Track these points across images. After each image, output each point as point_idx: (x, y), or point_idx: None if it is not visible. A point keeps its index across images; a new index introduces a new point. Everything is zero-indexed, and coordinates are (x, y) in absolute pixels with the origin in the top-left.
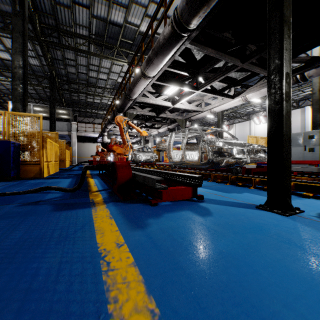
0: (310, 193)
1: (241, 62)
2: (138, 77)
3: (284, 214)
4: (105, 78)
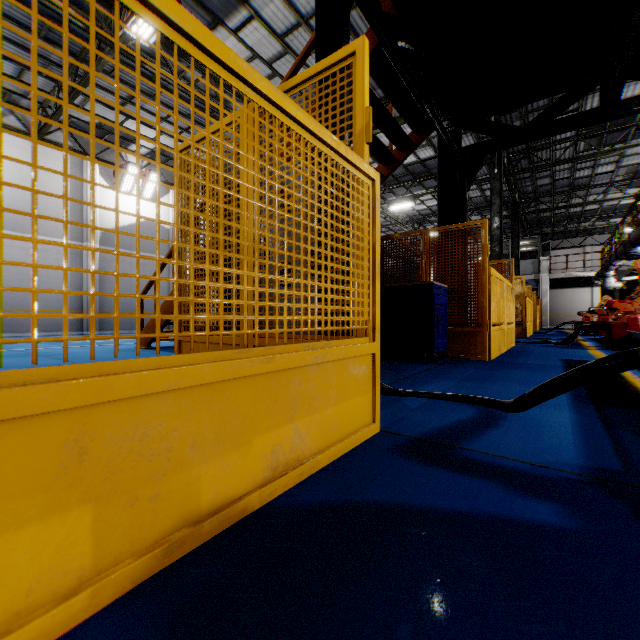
0: None
1: None
2: None
3: None
4: (608, 170)
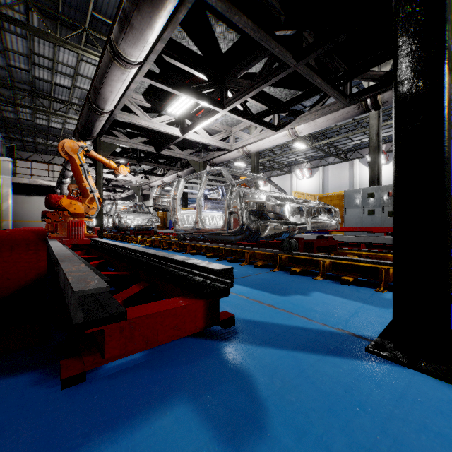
0: None
1: (294, 59)
2: (106, 60)
3: None
4: (67, 85)
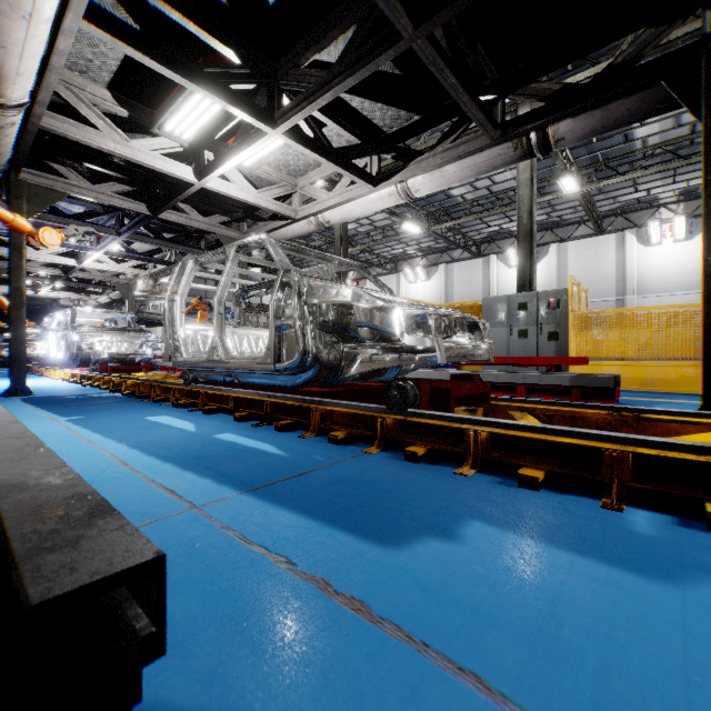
0: None
1: (410, 24)
2: None
3: None
4: None
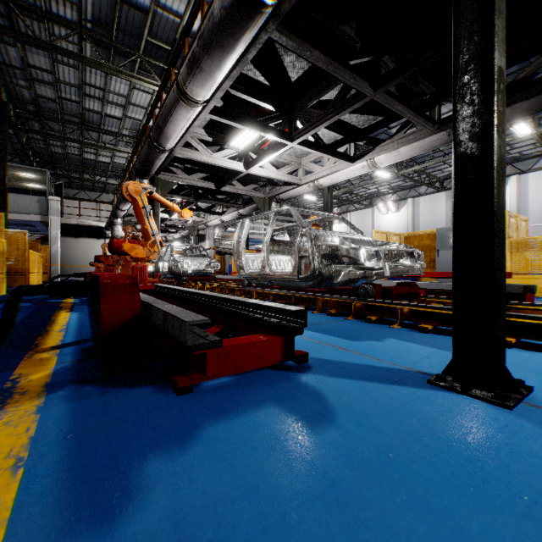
0: (510, 336)
1: (371, 88)
2: (172, 100)
3: (503, 404)
4: (118, 115)
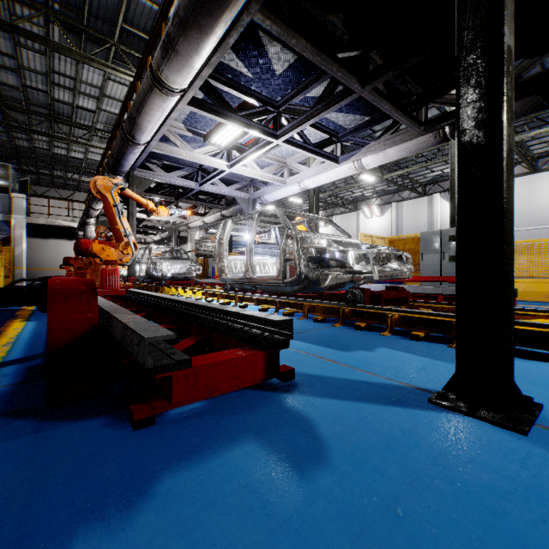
0: None
1: (359, 84)
2: (146, 87)
3: (517, 429)
4: (91, 108)
